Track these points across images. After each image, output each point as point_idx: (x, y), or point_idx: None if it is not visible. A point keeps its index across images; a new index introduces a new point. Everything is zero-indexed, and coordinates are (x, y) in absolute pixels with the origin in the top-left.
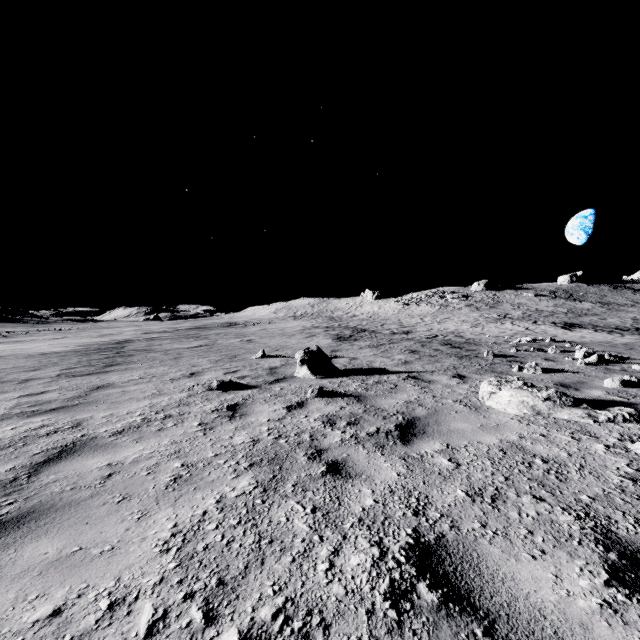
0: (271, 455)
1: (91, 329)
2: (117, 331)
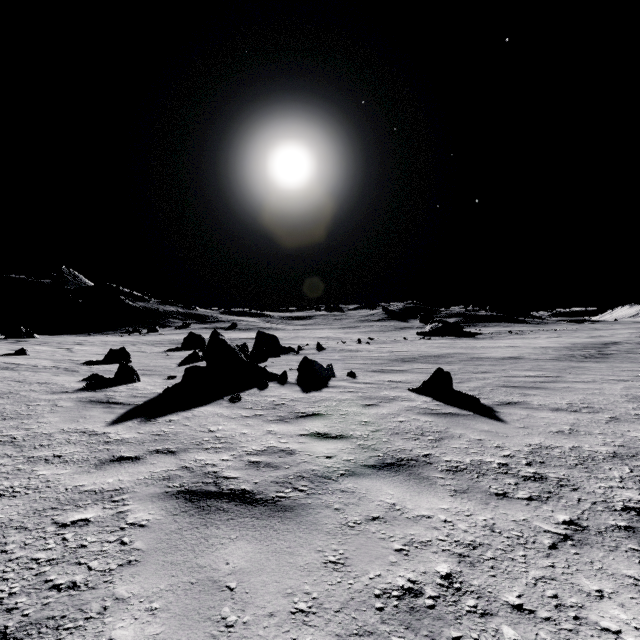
0: None
1: (583, 330)
2: (609, 333)
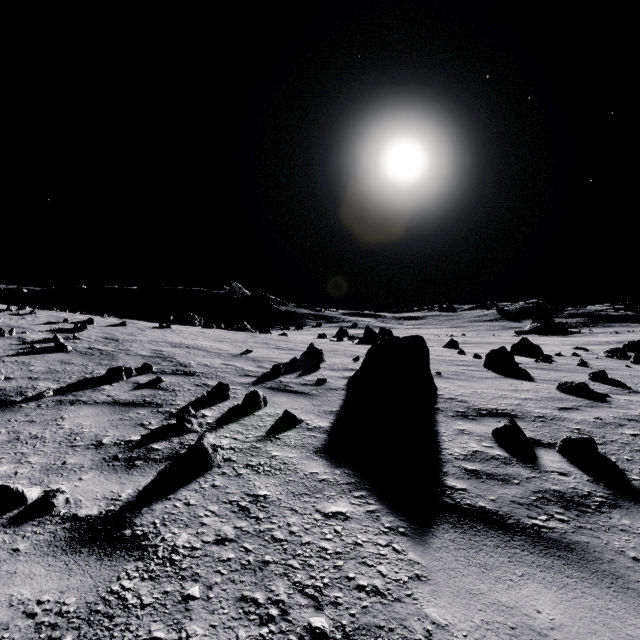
0: None
1: None
2: None
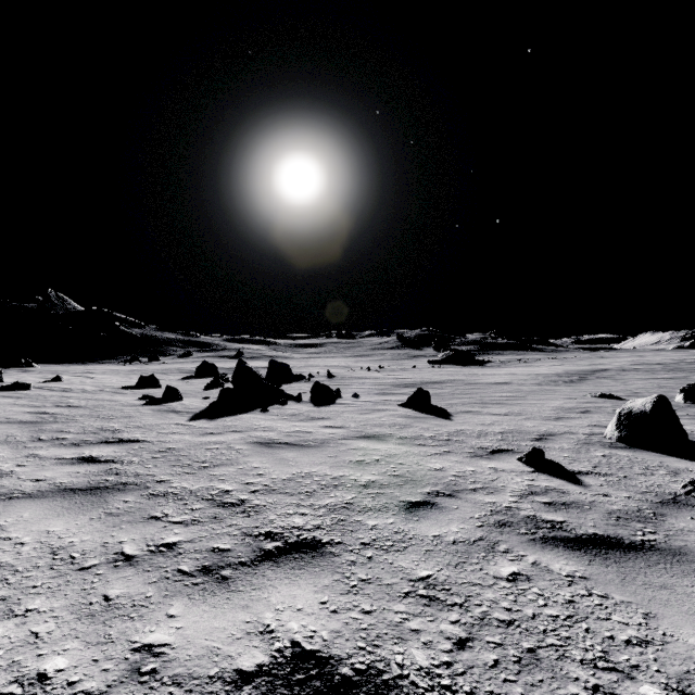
0: (569, 409)
1: (589, 358)
2: (610, 361)
